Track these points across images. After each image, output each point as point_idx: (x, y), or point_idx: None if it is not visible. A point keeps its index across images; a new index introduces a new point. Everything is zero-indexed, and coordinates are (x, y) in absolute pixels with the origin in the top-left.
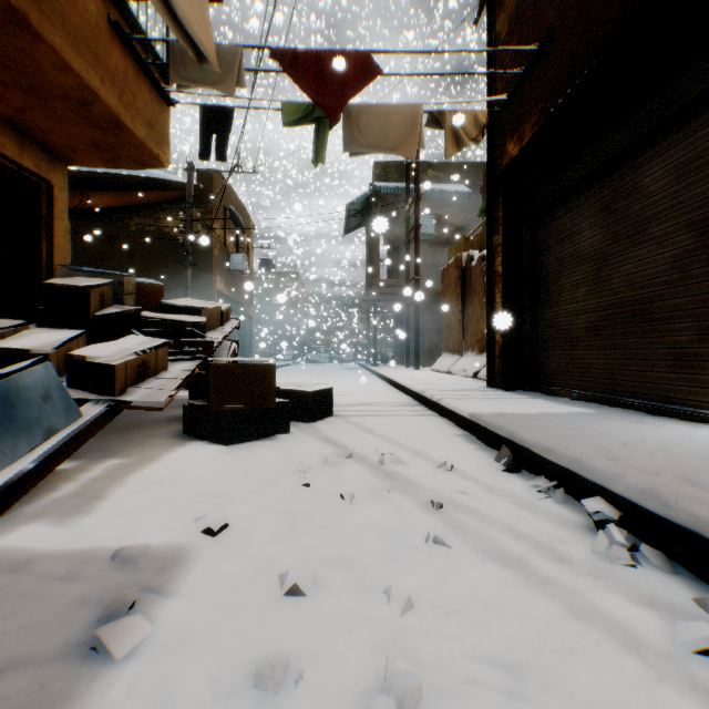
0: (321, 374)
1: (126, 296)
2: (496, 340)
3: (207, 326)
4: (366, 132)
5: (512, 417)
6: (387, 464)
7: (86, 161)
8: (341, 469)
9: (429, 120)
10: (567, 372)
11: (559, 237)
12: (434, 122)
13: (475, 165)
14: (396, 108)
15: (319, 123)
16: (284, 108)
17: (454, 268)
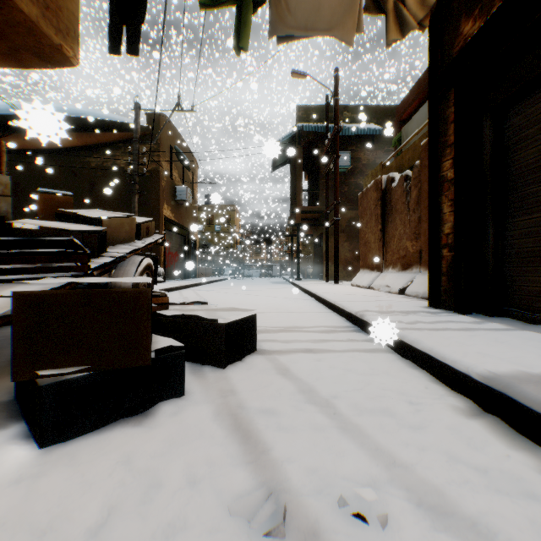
0: (252, 288)
1: None
2: (443, 255)
3: (115, 239)
4: (296, 12)
5: None
6: None
7: None
8: None
9: (367, 3)
10: None
11: None
12: (374, 6)
13: (385, 107)
14: None
15: (242, 3)
16: None
17: (374, 191)
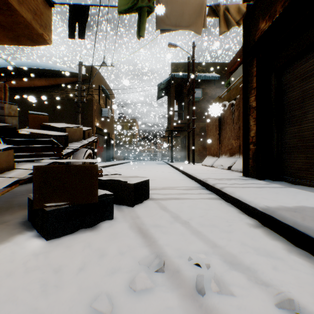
0: (145, 167)
1: (8, 117)
2: (250, 148)
3: (72, 139)
4: (170, 16)
5: (307, 213)
6: (207, 292)
7: (1, 40)
8: (151, 305)
9: (209, 11)
10: (311, 169)
11: (303, 77)
12: (212, 12)
13: (221, 64)
14: (189, 1)
15: (141, 12)
16: (119, 2)
17: None
